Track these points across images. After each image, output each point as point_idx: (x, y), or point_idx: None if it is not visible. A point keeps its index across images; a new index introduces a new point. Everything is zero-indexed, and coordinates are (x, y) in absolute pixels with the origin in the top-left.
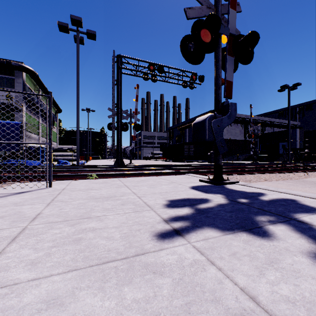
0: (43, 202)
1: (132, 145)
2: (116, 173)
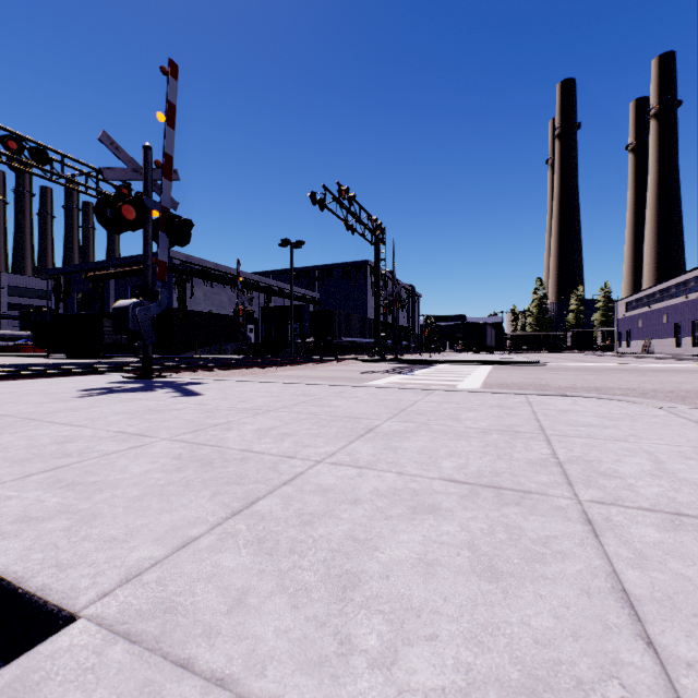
0: None
1: None
2: None
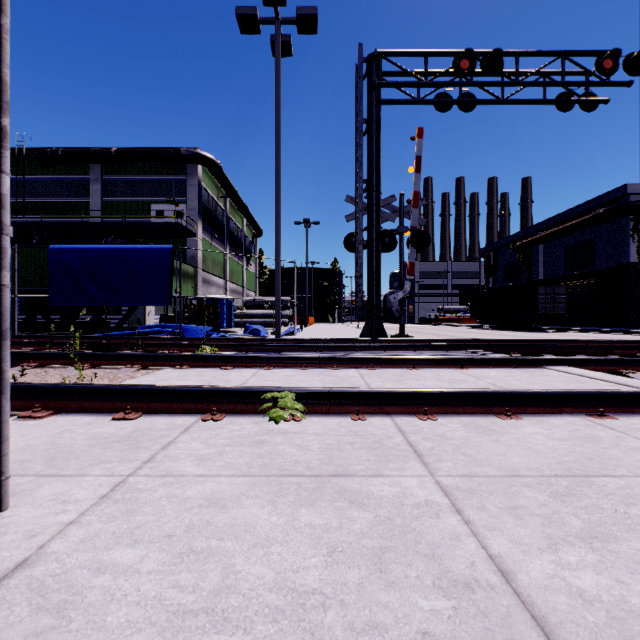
0: None
1: (406, 287)
2: (385, 389)
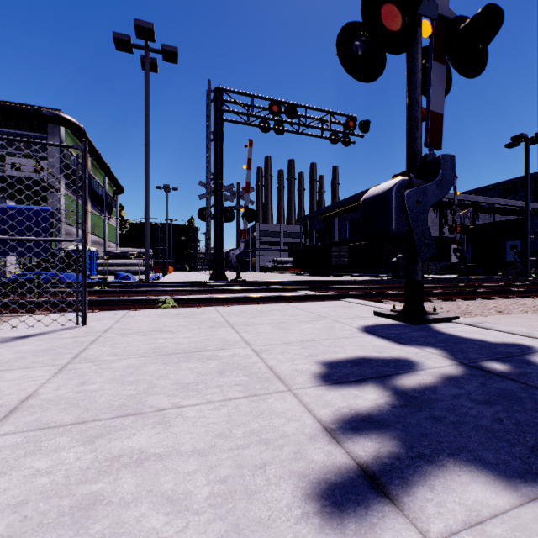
0: (53, 361)
1: (241, 246)
2: (212, 296)
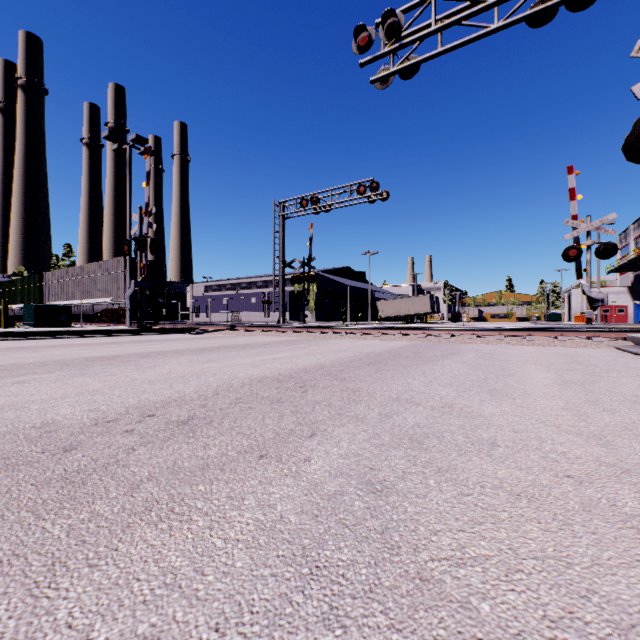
0: None
1: None
2: None
